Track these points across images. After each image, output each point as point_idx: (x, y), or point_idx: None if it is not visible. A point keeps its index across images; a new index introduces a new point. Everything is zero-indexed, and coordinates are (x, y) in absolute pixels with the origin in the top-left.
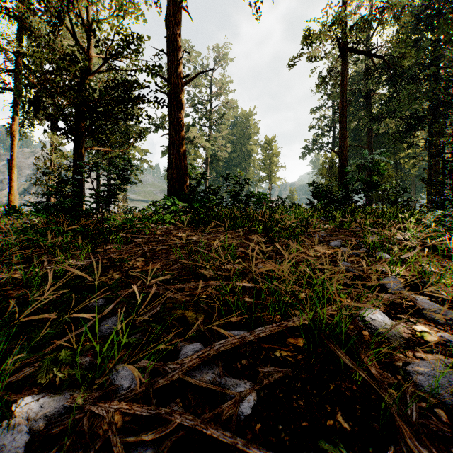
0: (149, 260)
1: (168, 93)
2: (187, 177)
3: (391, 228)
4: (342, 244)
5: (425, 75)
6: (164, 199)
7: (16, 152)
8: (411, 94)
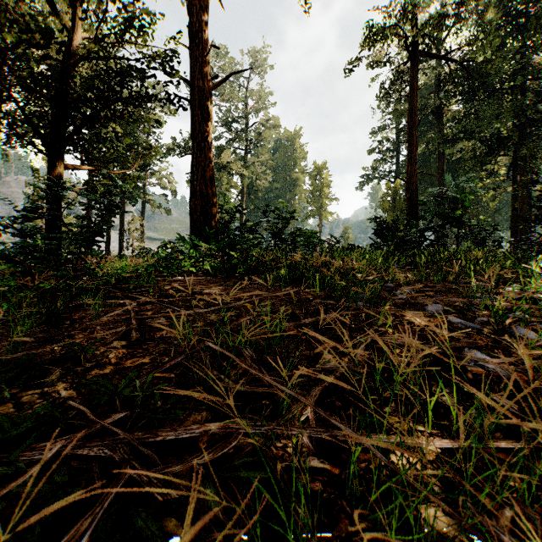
0: (136, 345)
1: (191, 100)
2: (215, 209)
3: None
4: (444, 308)
5: (510, 87)
6: (180, 238)
7: None
8: (493, 111)
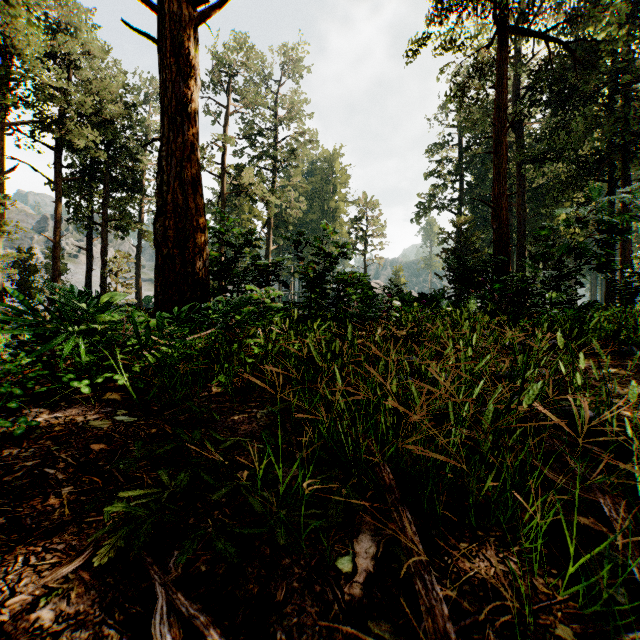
0: None
1: (157, 39)
2: (202, 237)
3: None
4: None
5: (611, 92)
6: (6, 305)
7: None
8: (589, 121)
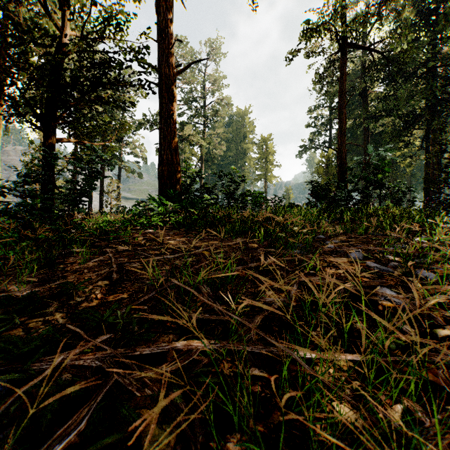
0: (116, 284)
1: (159, 84)
2: (179, 174)
3: (445, 241)
4: (364, 255)
5: (423, 73)
6: (150, 198)
7: (0, 148)
8: (409, 92)
